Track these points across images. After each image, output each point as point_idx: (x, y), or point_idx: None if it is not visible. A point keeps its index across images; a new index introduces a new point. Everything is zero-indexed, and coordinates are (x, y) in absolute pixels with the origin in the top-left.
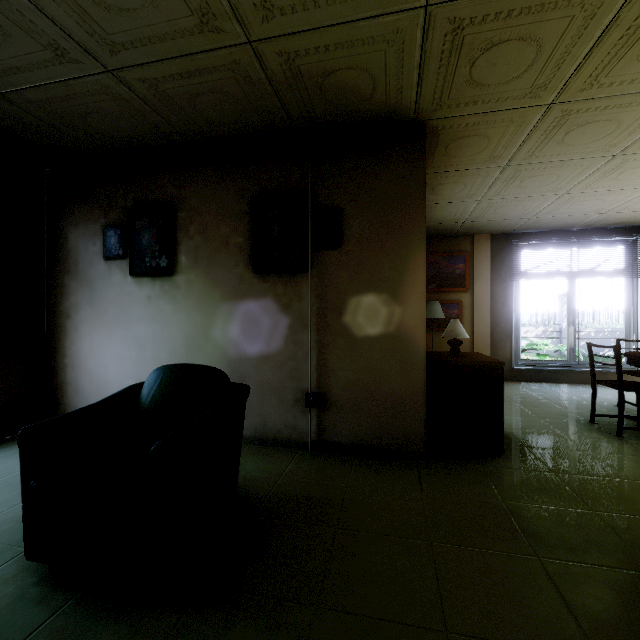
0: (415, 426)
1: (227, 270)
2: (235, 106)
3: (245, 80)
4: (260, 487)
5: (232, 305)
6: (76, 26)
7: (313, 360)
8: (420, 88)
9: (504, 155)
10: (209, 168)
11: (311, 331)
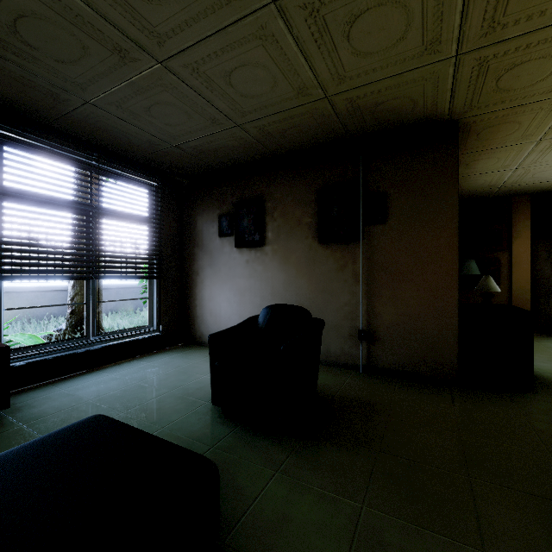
0: (448, 360)
1: (300, 241)
2: (310, 132)
3: (320, 117)
4: (329, 389)
5: (303, 266)
6: (227, 108)
7: (364, 306)
8: (452, 101)
9: (537, 133)
10: (287, 171)
11: (362, 284)
